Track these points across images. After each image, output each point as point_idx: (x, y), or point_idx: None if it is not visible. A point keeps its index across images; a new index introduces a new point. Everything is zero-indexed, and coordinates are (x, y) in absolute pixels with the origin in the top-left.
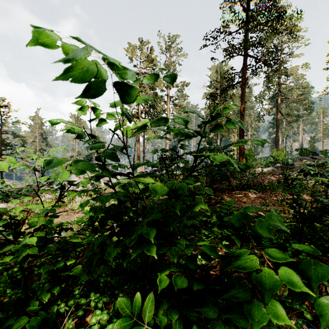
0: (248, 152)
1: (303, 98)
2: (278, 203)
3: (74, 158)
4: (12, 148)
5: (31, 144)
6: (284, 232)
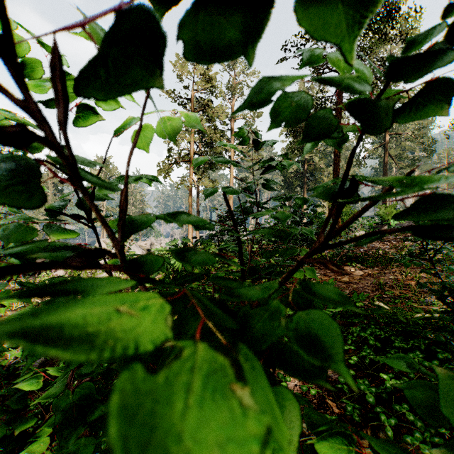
0: (344, 210)
1: (421, 134)
2: (399, 284)
3: None
4: None
5: None
6: (420, 335)
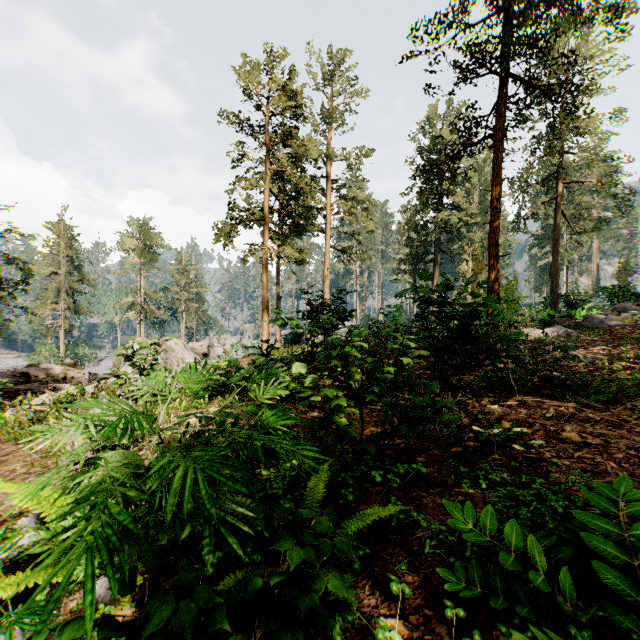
0: (503, 295)
1: (611, 181)
2: None
3: (138, 307)
4: (1, 286)
5: (49, 278)
6: None
